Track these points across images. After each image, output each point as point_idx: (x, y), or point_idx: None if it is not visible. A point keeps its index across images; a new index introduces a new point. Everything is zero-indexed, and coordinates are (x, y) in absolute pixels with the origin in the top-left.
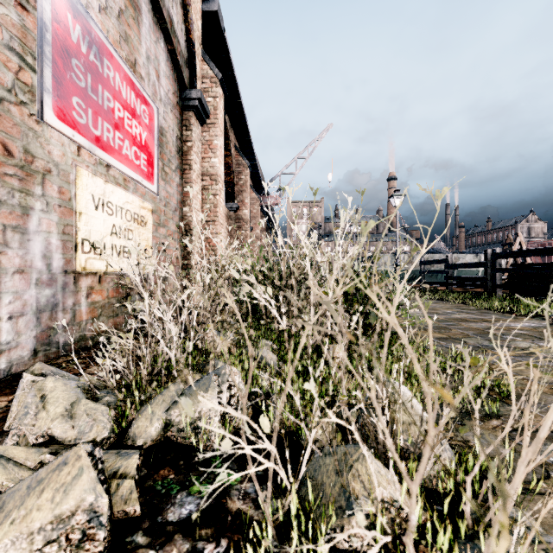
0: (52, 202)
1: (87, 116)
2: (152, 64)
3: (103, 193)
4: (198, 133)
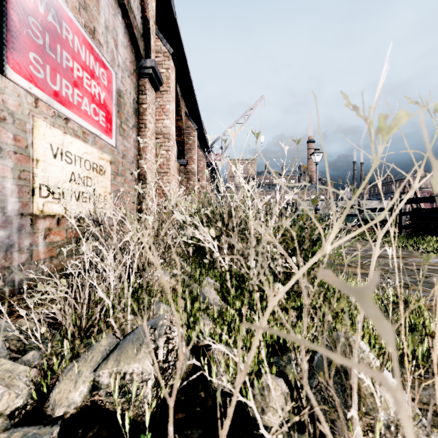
0: (6, 149)
1: (45, 71)
2: (110, 34)
3: (61, 144)
4: (152, 97)
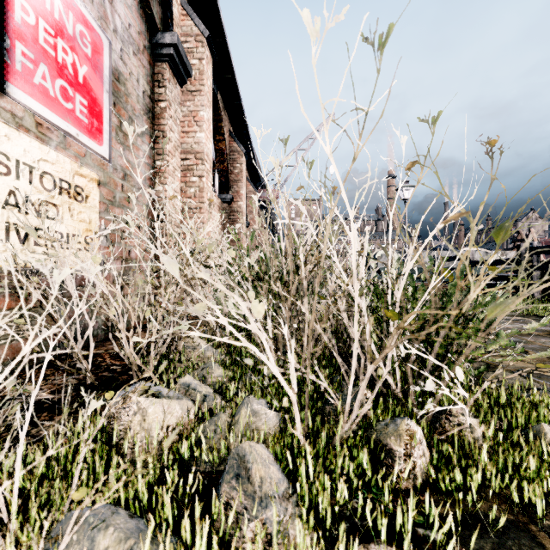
0: None
1: None
2: None
3: None
4: (176, 94)
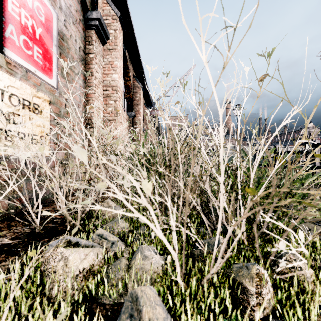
0: None
1: None
2: None
3: None
4: (99, 49)
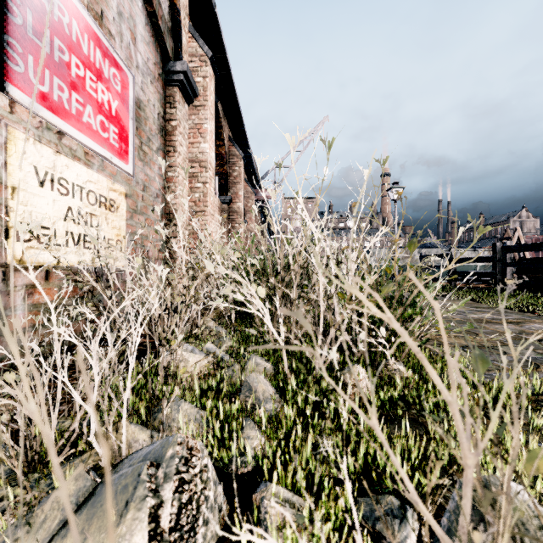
0: None
1: (26, 63)
2: (126, 23)
3: (52, 167)
4: (184, 112)
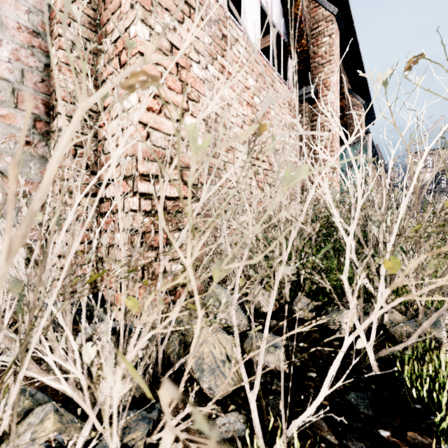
0: None
1: None
2: None
3: None
4: None
